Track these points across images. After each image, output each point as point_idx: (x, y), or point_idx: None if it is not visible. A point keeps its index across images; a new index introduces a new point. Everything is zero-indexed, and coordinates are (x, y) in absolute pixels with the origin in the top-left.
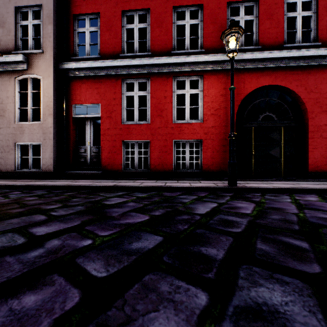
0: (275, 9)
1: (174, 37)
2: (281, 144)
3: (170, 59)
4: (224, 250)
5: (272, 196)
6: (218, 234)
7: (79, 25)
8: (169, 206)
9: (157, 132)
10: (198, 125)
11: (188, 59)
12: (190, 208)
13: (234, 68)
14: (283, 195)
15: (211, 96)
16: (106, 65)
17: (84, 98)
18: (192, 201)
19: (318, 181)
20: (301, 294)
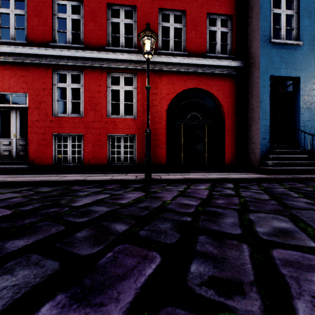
0: (199, 22)
1: (109, 33)
2: (205, 141)
3: (103, 54)
4: (33, 241)
5: (172, 186)
6: (56, 225)
7: (7, 5)
8: (55, 199)
9: (90, 125)
10: (132, 121)
11: (121, 56)
12: (74, 201)
13: (164, 70)
14: (183, 185)
15: (144, 94)
16: (32, 52)
17: (7, 85)
18: (89, 194)
19: (229, 172)
20: (38, 276)
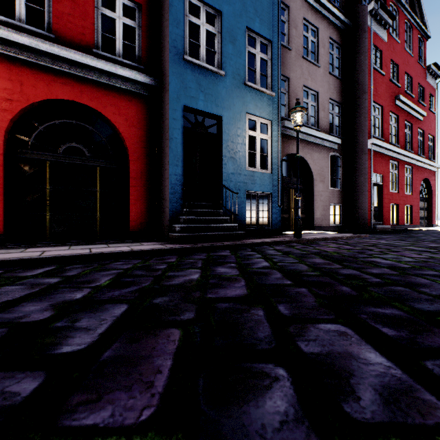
0: None
1: None
2: (97, 192)
3: None
4: None
5: None
6: None
7: None
8: None
9: None
10: None
11: None
12: None
13: None
14: None
15: None
16: None
17: None
18: None
19: (125, 242)
20: None
